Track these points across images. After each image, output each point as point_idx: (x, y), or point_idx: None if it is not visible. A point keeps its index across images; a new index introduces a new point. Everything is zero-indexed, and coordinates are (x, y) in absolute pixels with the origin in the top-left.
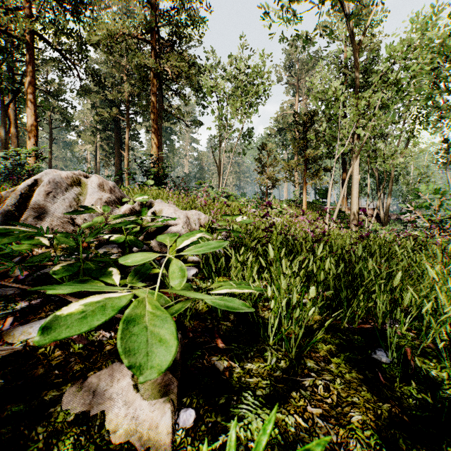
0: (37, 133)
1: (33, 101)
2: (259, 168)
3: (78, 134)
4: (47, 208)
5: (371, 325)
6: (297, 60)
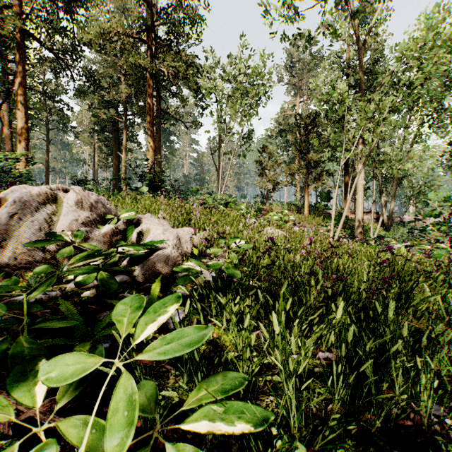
0: (28, 136)
1: (24, 102)
2: (260, 171)
3: (76, 135)
4: (11, 233)
5: (411, 421)
6: (298, 60)
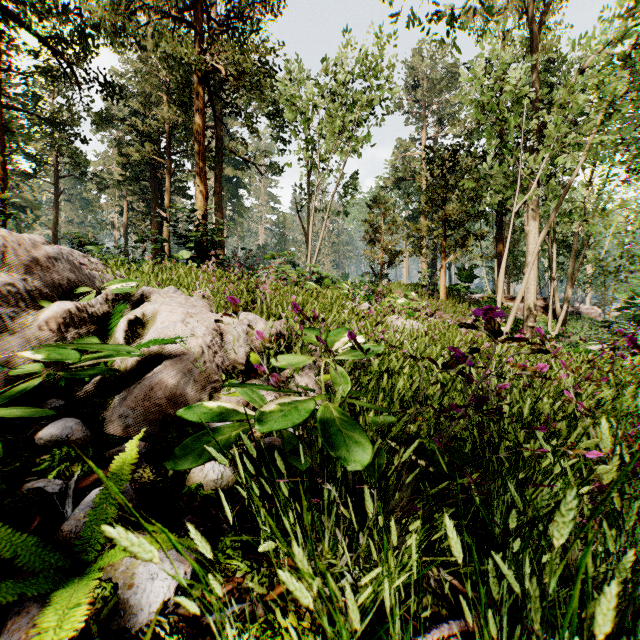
0: (6, 175)
1: None
2: (370, 236)
3: (97, 185)
4: None
5: None
6: (424, 76)
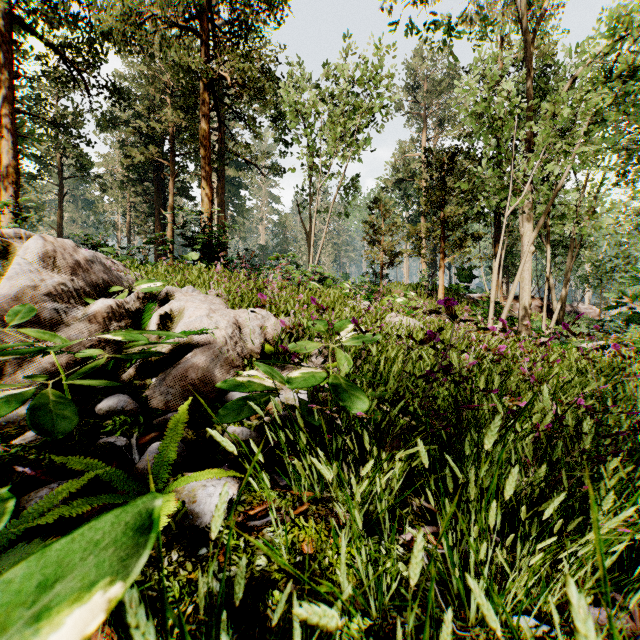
0: (19, 178)
1: (11, 127)
2: (370, 237)
3: (101, 186)
4: None
5: None
6: (424, 78)
